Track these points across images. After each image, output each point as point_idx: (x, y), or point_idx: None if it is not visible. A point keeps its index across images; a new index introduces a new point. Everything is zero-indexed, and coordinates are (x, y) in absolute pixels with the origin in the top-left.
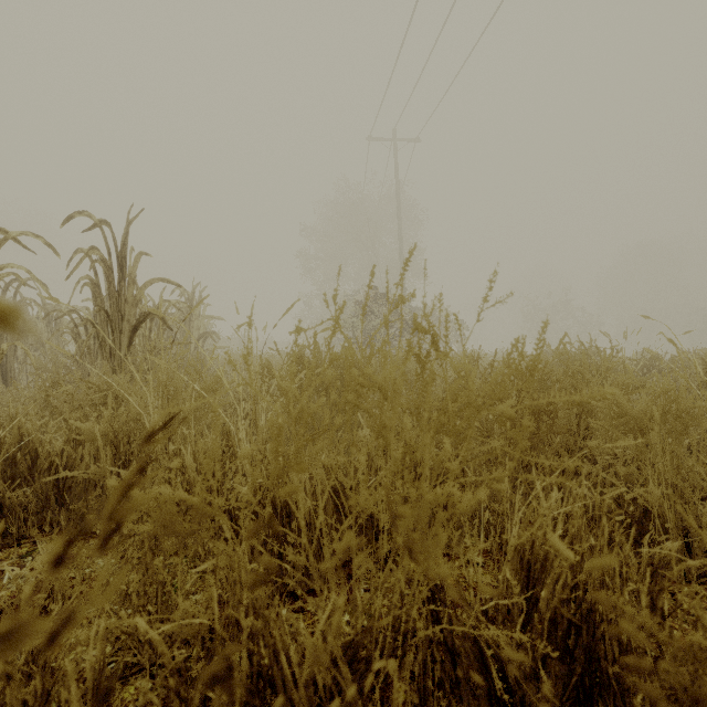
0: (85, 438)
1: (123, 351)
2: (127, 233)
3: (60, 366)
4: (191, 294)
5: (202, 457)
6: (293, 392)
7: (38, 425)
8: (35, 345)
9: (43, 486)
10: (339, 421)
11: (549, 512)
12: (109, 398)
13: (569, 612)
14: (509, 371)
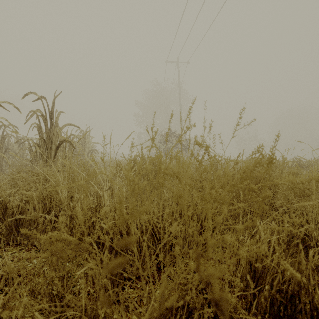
0: (29, 199)
1: (52, 158)
2: (54, 102)
3: (23, 164)
4: (85, 132)
5: (78, 214)
6: (130, 177)
7: (7, 193)
8: (13, 155)
9: (9, 223)
10: (154, 193)
11: (265, 240)
12: (41, 180)
13: (279, 297)
14: (237, 167)
